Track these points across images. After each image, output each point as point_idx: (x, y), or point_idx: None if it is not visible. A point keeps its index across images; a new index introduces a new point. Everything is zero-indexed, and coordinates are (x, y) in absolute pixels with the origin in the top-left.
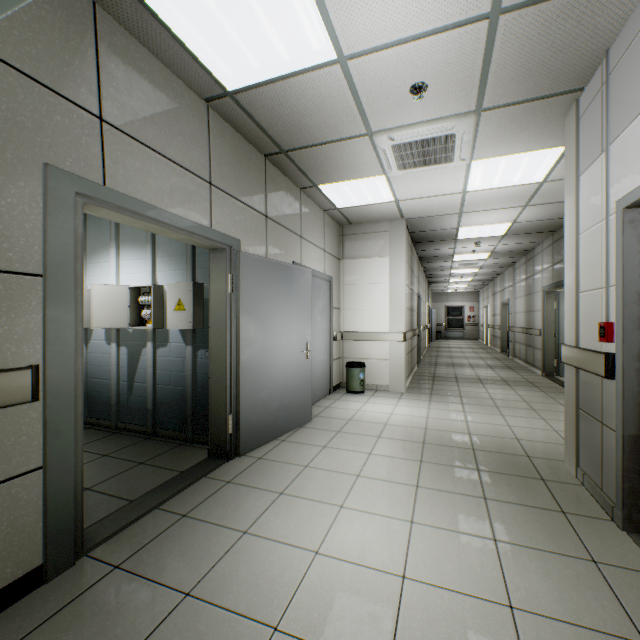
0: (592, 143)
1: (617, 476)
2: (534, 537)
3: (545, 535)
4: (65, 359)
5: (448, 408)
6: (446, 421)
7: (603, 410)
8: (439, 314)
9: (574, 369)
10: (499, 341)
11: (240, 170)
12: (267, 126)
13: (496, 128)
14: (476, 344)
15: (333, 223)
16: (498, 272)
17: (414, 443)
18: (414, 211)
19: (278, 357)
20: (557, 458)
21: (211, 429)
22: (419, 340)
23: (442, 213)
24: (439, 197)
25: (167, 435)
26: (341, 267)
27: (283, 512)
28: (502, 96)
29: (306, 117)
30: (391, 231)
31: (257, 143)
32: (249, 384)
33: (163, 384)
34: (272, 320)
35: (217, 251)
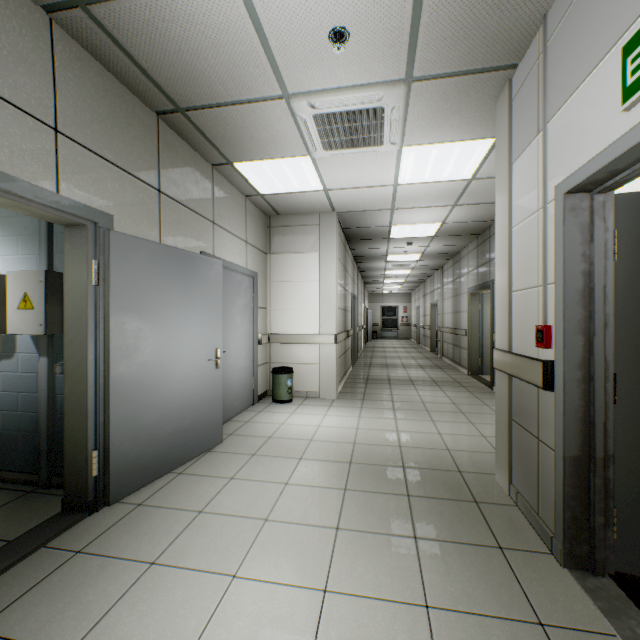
0: (527, 125)
1: (557, 503)
2: (472, 594)
3: (484, 588)
4: None
5: (379, 415)
6: (377, 432)
7: (540, 424)
8: (375, 314)
9: (507, 376)
10: (429, 341)
11: (114, 123)
12: (150, 67)
13: (427, 107)
14: (409, 343)
15: (258, 212)
16: (428, 274)
17: (340, 464)
18: (345, 204)
19: (173, 368)
20: (488, 471)
21: (66, 472)
22: (354, 341)
23: (374, 208)
24: (370, 189)
25: (13, 479)
26: (268, 262)
27: (145, 600)
28: (434, 63)
29: (201, 60)
30: (322, 225)
31: (142, 93)
32: (126, 407)
33: (7, 409)
34: (164, 322)
35: (75, 228)
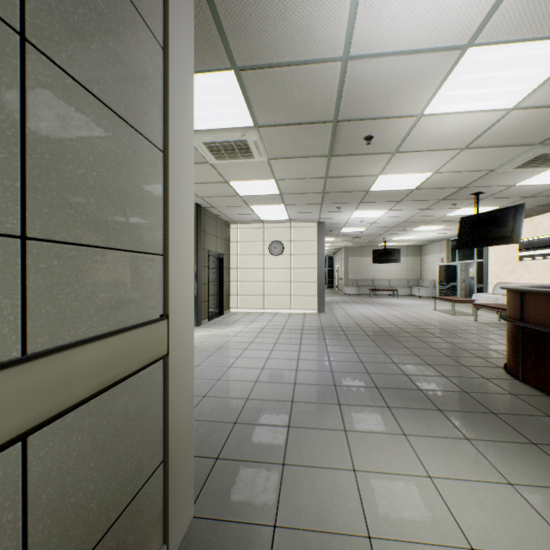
0: None
1: None
2: None
3: None
4: (466, 279)
5: None
6: None
7: None
8: None
9: None
10: None
11: None
12: None
13: None
14: None
15: None
16: None
17: None
18: None
19: None
20: None
21: None
22: None
23: None
24: None
25: None
26: None
27: None
28: None
29: None
30: None
31: None
32: None
33: None
34: None
35: None
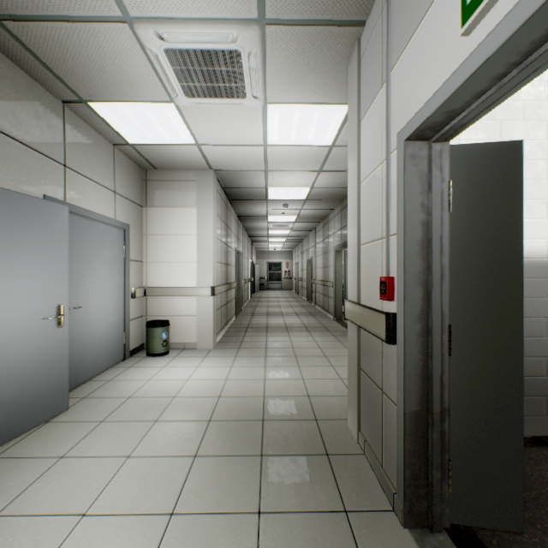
0: (373, 79)
1: (399, 460)
2: None
3: None
4: None
5: (251, 364)
6: (244, 382)
7: (384, 376)
8: (262, 269)
9: (357, 327)
10: (306, 291)
11: None
12: None
13: (285, 59)
14: (290, 294)
15: (132, 164)
16: (305, 235)
17: (198, 423)
18: (221, 161)
19: None
20: (342, 416)
21: None
22: (239, 292)
23: (249, 168)
24: (242, 147)
25: None
26: (145, 215)
27: None
28: (286, 4)
29: None
30: (199, 181)
31: None
32: None
33: None
34: None
35: None
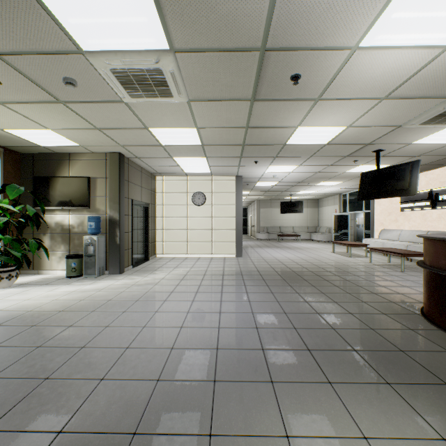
0: None
1: None
2: None
3: None
4: (354, 226)
5: None
6: None
7: None
8: None
9: None
10: None
11: None
12: None
13: None
14: None
15: None
16: None
17: None
18: None
19: None
20: None
21: None
22: None
23: None
24: None
25: None
26: None
27: None
28: None
29: None
30: None
31: None
32: None
33: None
34: None
35: None
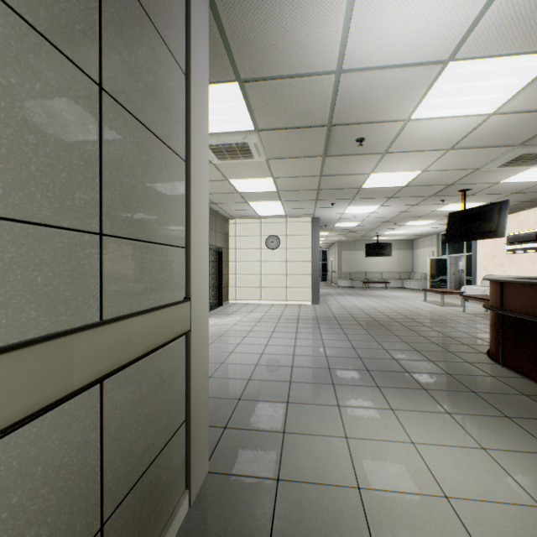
0: None
1: None
2: None
3: None
4: (456, 272)
5: None
6: None
7: None
8: None
9: None
10: None
11: None
12: None
13: None
14: None
15: None
16: None
17: None
18: None
19: None
20: None
21: None
22: None
23: None
24: None
25: None
26: None
27: None
28: None
29: None
30: None
31: None
32: None
33: None
34: None
35: None
